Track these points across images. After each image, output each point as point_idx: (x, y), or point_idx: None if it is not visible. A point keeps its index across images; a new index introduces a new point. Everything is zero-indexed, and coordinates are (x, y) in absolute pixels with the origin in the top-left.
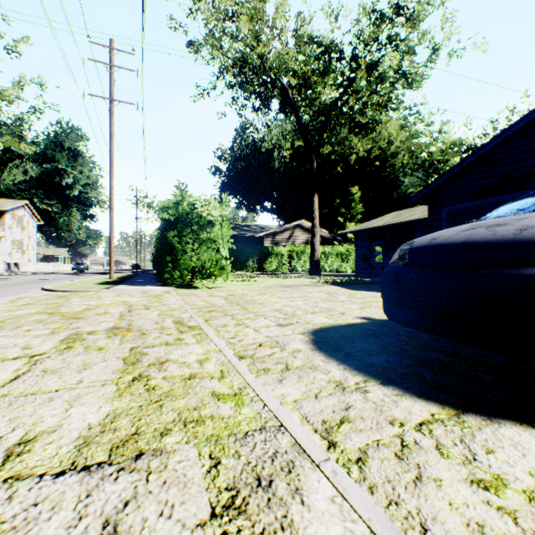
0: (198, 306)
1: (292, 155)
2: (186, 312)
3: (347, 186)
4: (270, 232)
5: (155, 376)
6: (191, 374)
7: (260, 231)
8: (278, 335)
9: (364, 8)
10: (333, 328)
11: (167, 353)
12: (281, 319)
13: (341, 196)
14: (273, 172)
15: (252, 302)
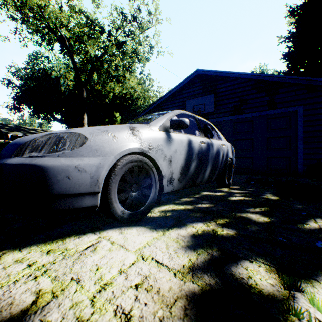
0: None
1: (76, 85)
2: None
3: (113, 112)
4: None
5: None
6: None
7: None
8: None
9: (116, 8)
10: None
11: None
12: None
13: (109, 117)
14: (61, 94)
15: None
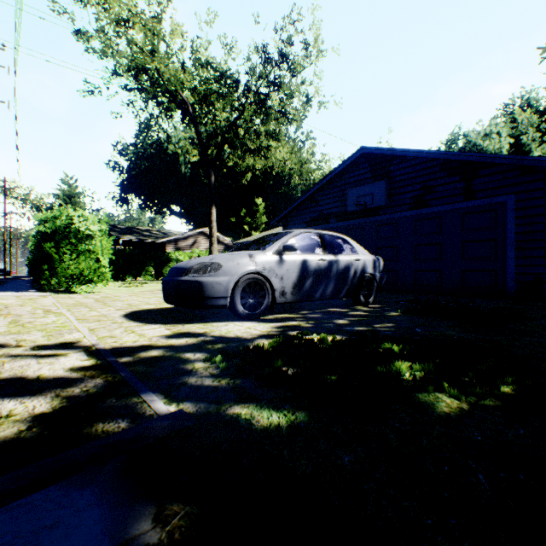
0: (68, 304)
1: (200, 161)
2: (56, 307)
3: (253, 197)
4: (173, 238)
5: (28, 324)
6: (47, 323)
7: (162, 236)
8: (111, 313)
9: (256, 47)
10: (149, 309)
11: (36, 320)
12: (123, 307)
13: (248, 205)
14: (180, 176)
15: (117, 300)
